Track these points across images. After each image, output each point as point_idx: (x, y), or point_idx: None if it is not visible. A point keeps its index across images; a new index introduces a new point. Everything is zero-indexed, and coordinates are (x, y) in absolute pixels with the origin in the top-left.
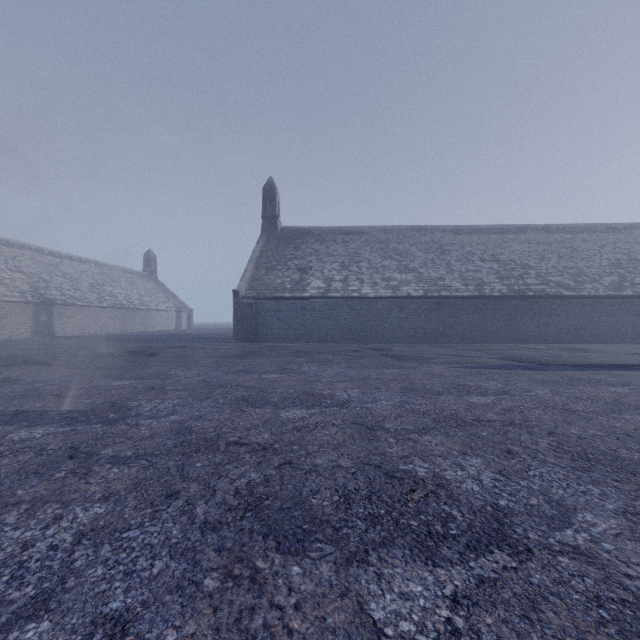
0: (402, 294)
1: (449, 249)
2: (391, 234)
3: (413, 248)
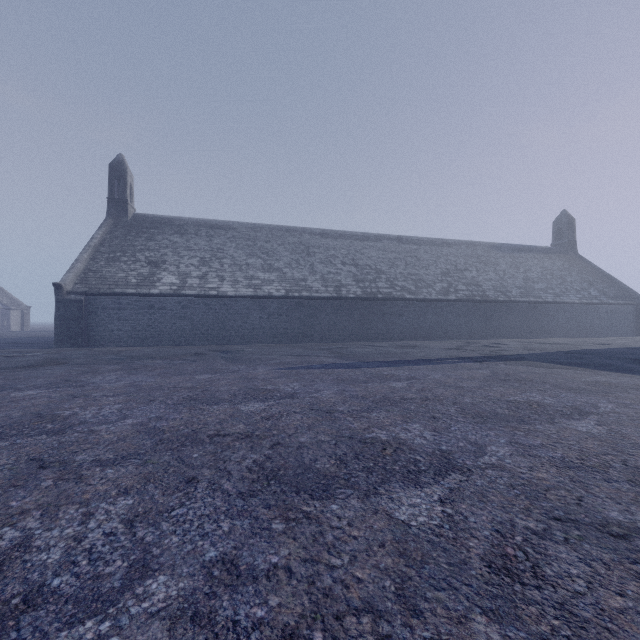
0: (263, 293)
1: (315, 251)
2: (260, 232)
3: (280, 248)
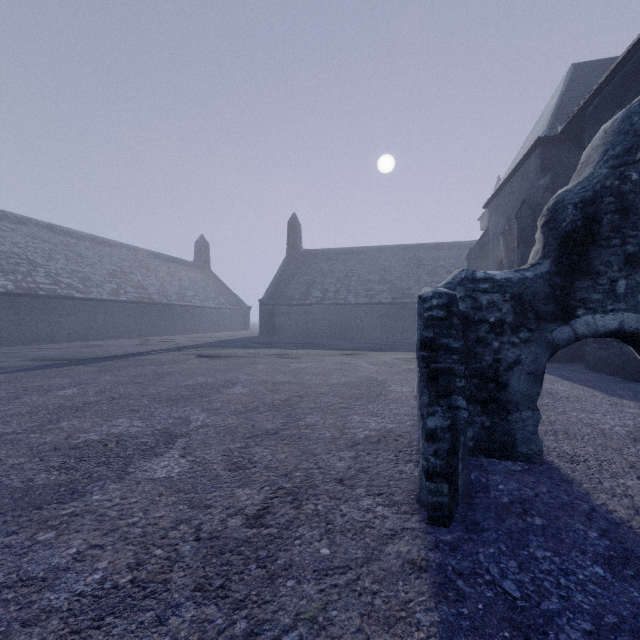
0: None
1: None
2: None
3: None
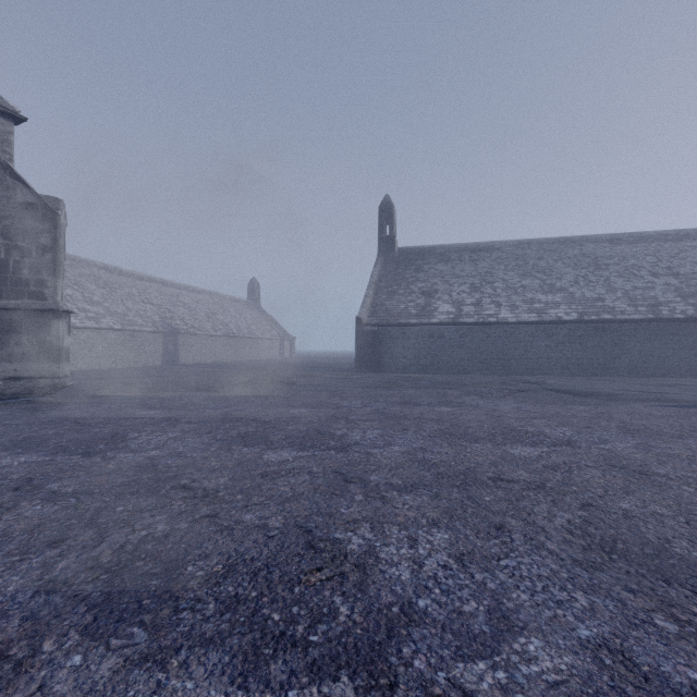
0: (550, 318)
1: (606, 263)
2: (528, 249)
3: (558, 264)
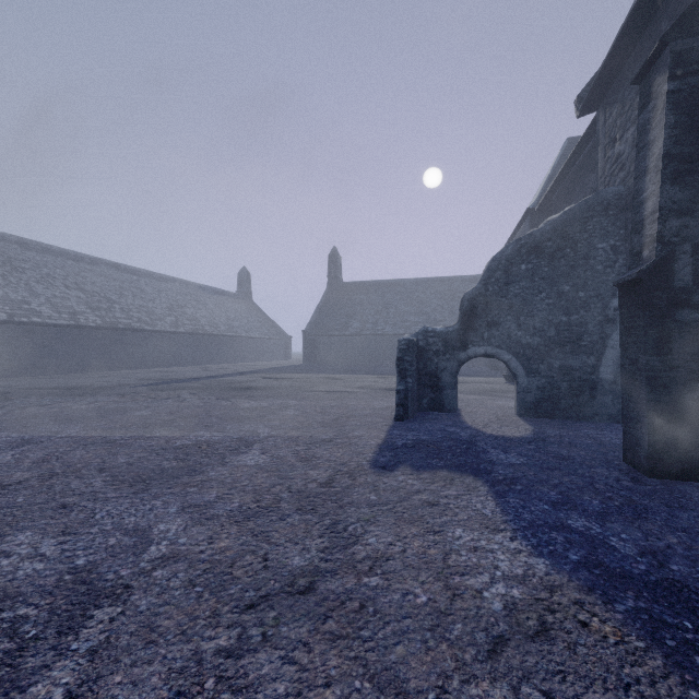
0: None
1: (22, 266)
2: None
3: None
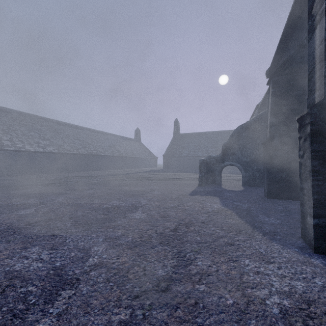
0: (48, 151)
1: (60, 132)
2: (26, 117)
3: (43, 128)
